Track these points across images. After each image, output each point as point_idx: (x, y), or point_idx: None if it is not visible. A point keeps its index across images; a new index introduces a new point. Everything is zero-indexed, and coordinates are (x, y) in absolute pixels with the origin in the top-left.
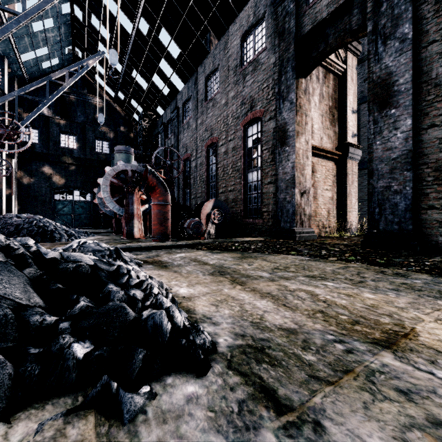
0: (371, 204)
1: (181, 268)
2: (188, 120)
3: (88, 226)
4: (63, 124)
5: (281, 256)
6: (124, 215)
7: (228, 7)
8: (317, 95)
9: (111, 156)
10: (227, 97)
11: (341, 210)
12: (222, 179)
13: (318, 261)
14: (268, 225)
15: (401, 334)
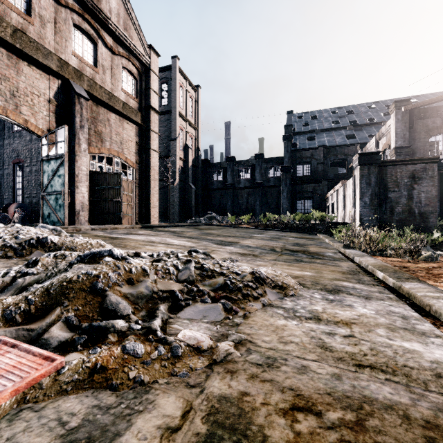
0: None
1: None
2: None
3: None
4: None
5: None
6: None
7: None
8: None
9: None
10: (31, 137)
11: None
12: (27, 188)
13: None
14: None
15: None
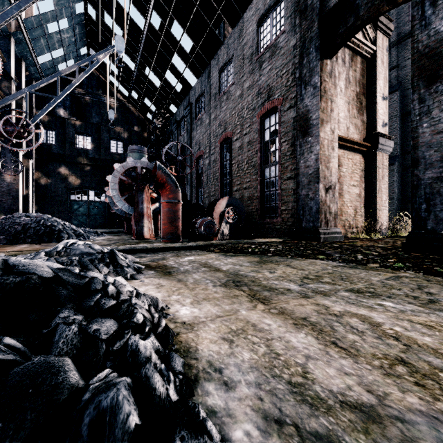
0: (416, 199)
1: (188, 275)
2: (201, 116)
3: (103, 226)
4: (79, 125)
5: (307, 261)
6: (133, 214)
7: None
8: (343, 80)
9: (125, 156)
10: (242, 88)
11: (370, 208)
12: (236, 176)
13: (356, 268)
14: (288, 225)
15: None
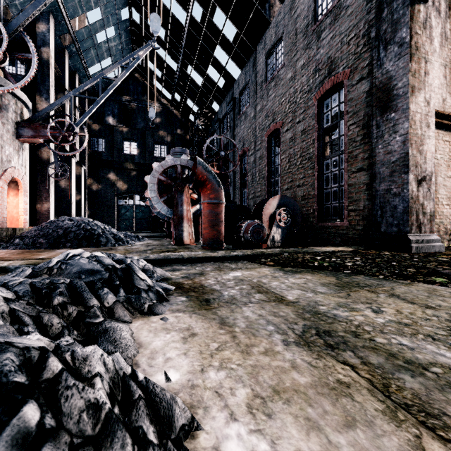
0: None
1: (235, 310)
2: (246, 109)
3: (148, 230)
4: (126, 132)
5: (420, 287)
6: (172, 218)
7: None
8: (437, 36)
9: None
10: (294, 68)
11: None
12: (287, 172)
13: None
14: (358, 229)
15: None
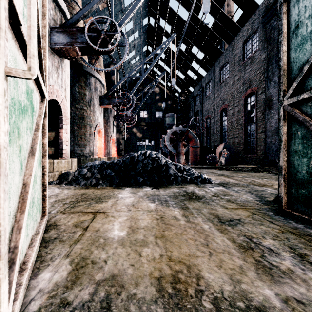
0: None
1: (206, 173)
2: (209, 94)
3: None
4: (141, 105)
5: (257, 173)
6: (176, 153)
7: (234, 26)
8: None
9: (163, 119)
10: (234, 79)
11: None
12: (230, 130)
13: (275, 175)
14: (260, 158)
15: (268, 186)
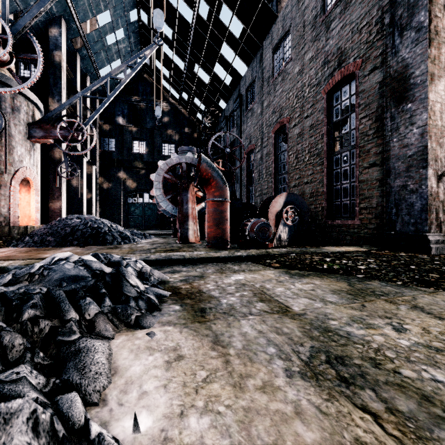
0: None
1: (233, 324)
2: (252, 106)
3: (156, 228)
4: (135, 131)
5: None
6: (178, 216)
7: None
8: None
9: None
10: (302, 61)
11: None
12: (294, 169)
13: None
14: (370, 228)
15: None
